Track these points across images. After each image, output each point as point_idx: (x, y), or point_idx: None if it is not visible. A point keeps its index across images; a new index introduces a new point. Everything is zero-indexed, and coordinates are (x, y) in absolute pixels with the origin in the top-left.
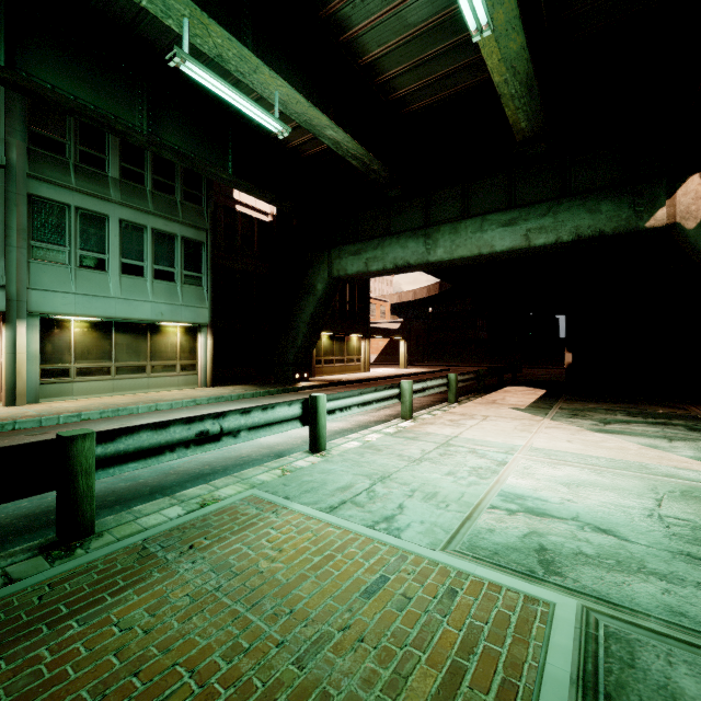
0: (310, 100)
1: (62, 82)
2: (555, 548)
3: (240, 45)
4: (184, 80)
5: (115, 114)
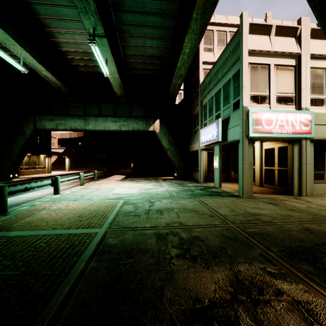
0: (36, 58)
1: None
2: (122, 197)
3: (8, 36)
4: None
5: None
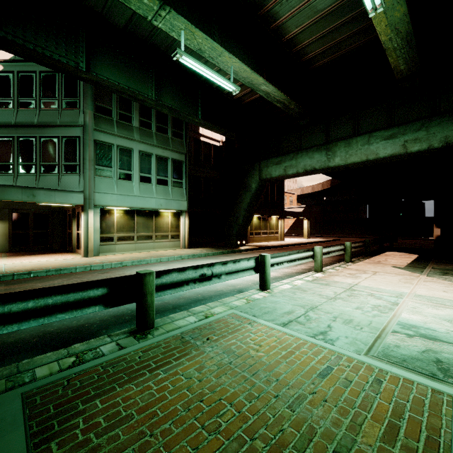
0: (251, 68)
1: (112, 76)
2: (449, 361)
3: (212, 41)
4: (175, 65)
5: (138, 90)
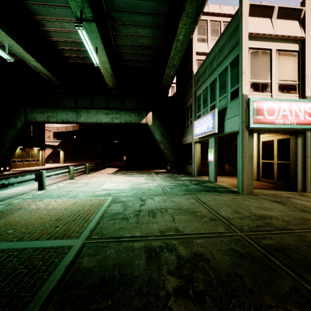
0: (23, 47)
1: None
2: (111, 193)
3: None
4: None
5: None
